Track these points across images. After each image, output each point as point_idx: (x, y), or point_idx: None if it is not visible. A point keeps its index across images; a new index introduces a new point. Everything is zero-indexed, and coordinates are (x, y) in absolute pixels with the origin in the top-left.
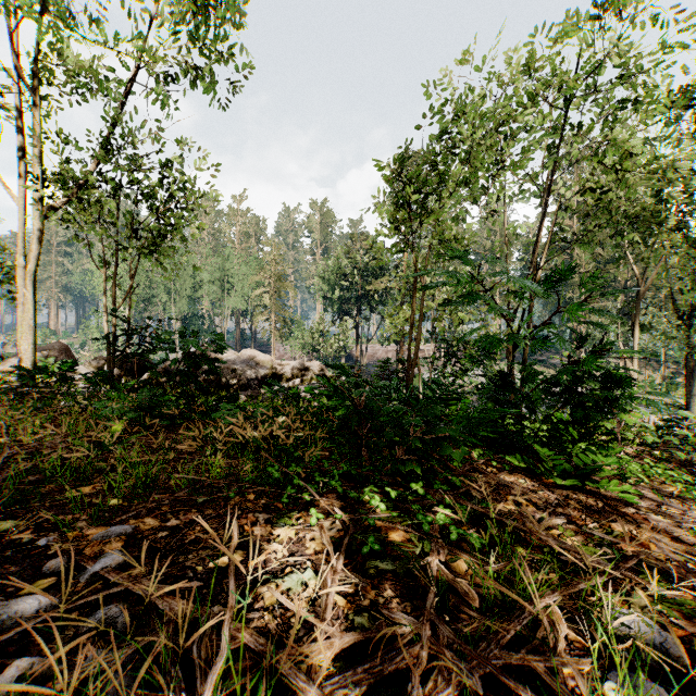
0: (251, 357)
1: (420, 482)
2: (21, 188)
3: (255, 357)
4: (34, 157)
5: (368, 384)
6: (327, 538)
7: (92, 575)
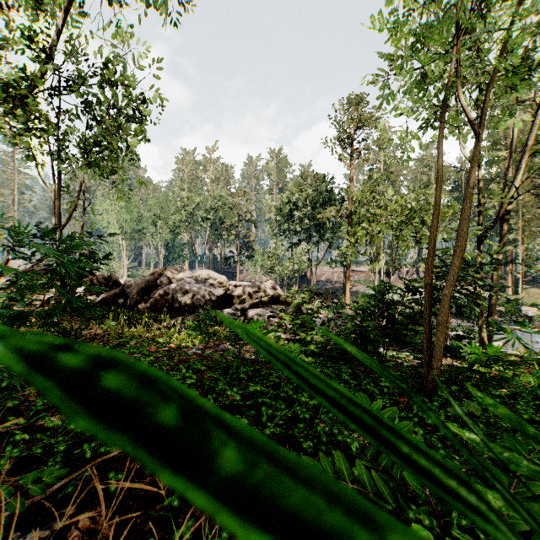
0: (206, 277)
1: None
2: None
3: (209, 277)
4: None
5: None
6: None
7: None
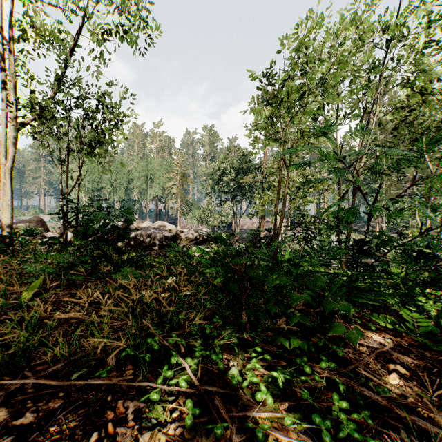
0: (162, 226)
1: (304, 357)
2: (3, 111)
3: (164, 226)
4: (10, 88)
5: (247, 252)
6: None
7: None
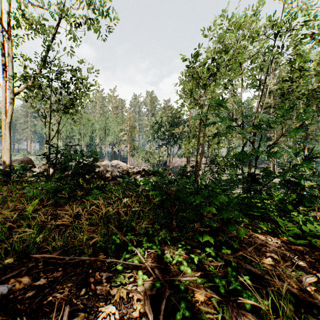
0: (117, 164)
1: (212, 247)
2: (4, 82)
3: (118, 164)
4: (9, 66)
5: (176, 181)
6: (149, 305)
7: None
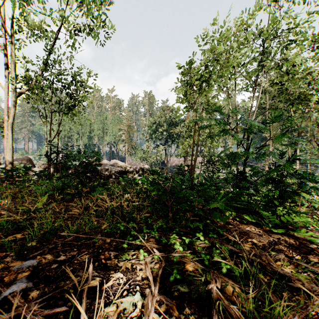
0: (115, 163)
1: (201, 232)
2: (6, 83)
3: (117, 163)
4: (12, 68)
5: (172, 178)
6: (149, 271)
7: (4, 298)
